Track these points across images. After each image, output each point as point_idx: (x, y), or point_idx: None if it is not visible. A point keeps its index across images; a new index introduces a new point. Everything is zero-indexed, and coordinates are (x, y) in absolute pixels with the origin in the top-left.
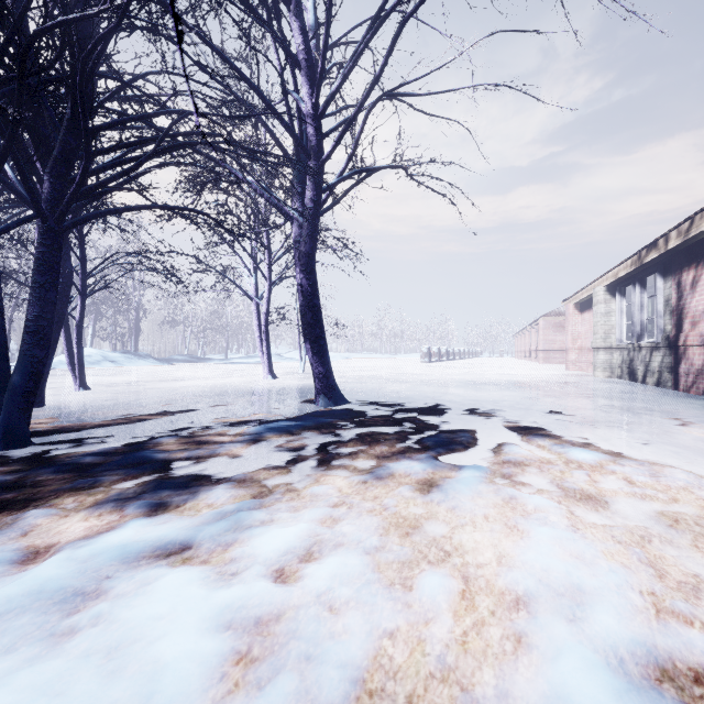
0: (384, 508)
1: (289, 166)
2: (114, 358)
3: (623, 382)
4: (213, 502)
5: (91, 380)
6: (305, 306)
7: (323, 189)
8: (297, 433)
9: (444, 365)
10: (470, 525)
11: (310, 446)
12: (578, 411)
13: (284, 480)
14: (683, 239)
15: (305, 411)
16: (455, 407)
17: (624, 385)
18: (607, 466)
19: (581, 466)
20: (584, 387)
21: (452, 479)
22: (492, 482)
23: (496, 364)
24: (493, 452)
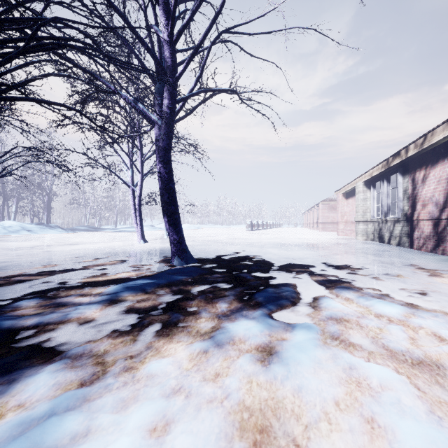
0: (226, 395)
1: (147, 73)
2: (30, 228)
3: (375, 243)
4: (28, 398)
5: (5, 244)
6: (163, 188)
7: (177, 100)
8: (151, 292)
9: (261, 232)
10: (323, 420)
11: (160, 305)
12: (359, 266)
13: (125, 351)
14: (419, 149)
15: (162, 270)
16: (275, 264)
17: (377, 245)
18: (412, 320)
19: (391, 321)
20: (354, 247)
21: (289, 343)
22: (325, 345)
23: (293, 232)
24: (314, 307)
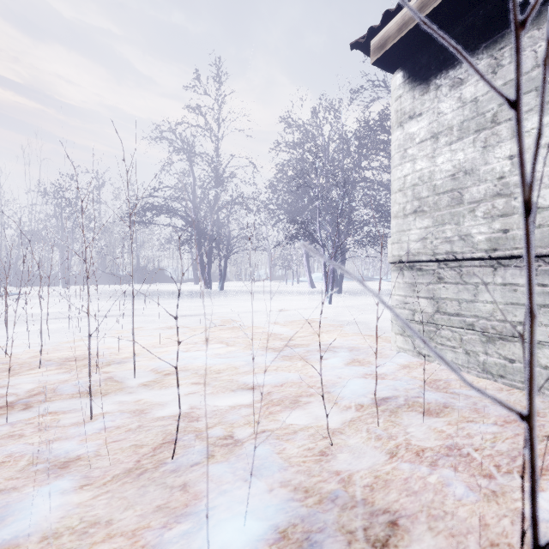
0: None
1: None
2: None
3: None
4: None
5: None
6: None
7: None
8: None
9: None
10: None
11: None
12: None
13: None
14: None
15: None
16: None
17: None
18: None
19: None
20: None
21: None
22: None
23: None
24: None
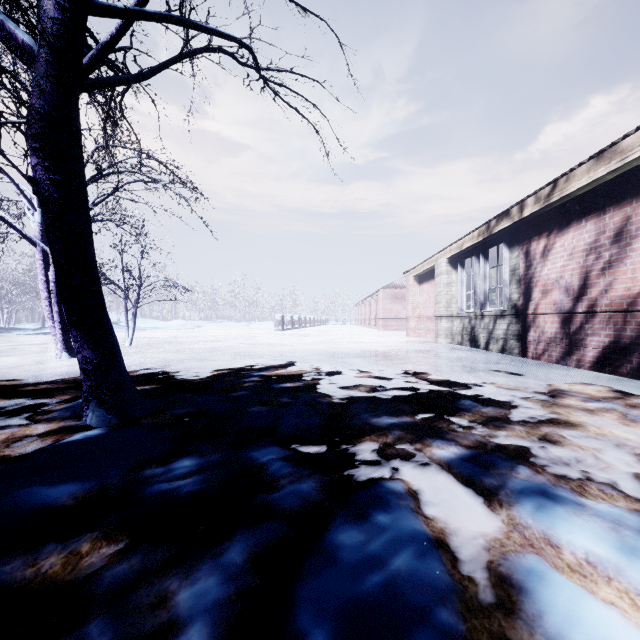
0: None
1: None
2: None
3: (465, 348)
4: None
5: None
6: (45, 225)
7: (94, 3)
8: None
9: (298, 333)
10: None
11: None
12: (490, 400)
13: None
14: (543, 204)
15: (35, 448)
16: (333, 404)
17: (471, 352)
18: None
19: None
20: (443, 356)
21: None
22: None
23: (344, 331)
24: None
